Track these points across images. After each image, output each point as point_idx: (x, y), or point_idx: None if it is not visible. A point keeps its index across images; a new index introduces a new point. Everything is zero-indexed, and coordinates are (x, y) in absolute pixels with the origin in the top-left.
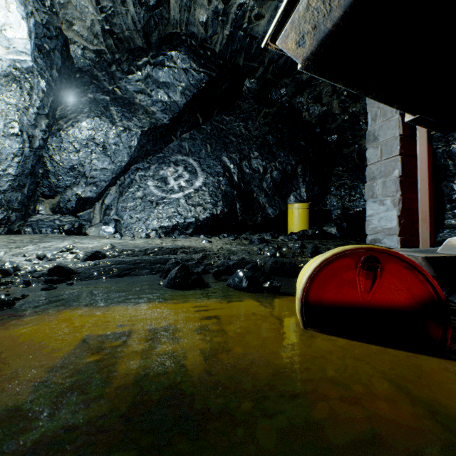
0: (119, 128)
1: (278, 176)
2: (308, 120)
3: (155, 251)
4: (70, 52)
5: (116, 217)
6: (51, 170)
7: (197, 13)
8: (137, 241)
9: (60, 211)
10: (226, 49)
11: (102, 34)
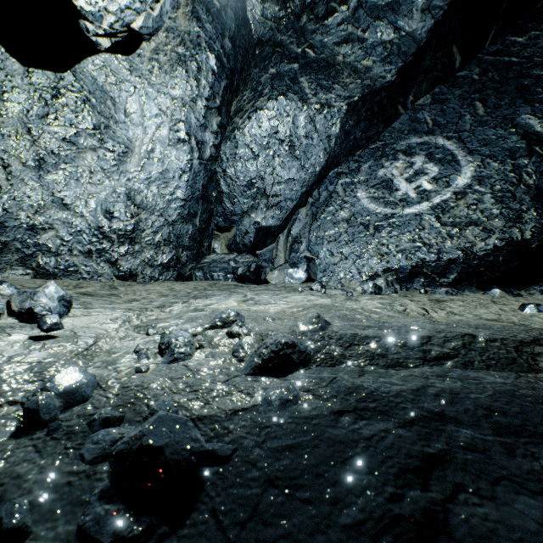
0: (312, 107)
1: None
2: None
3: (454, 349)
4: (247, 14)
5: (307, 254)
6: (225, 191)
7: None
8: (366, 304)
9: (236, 249)
10: None
11: None
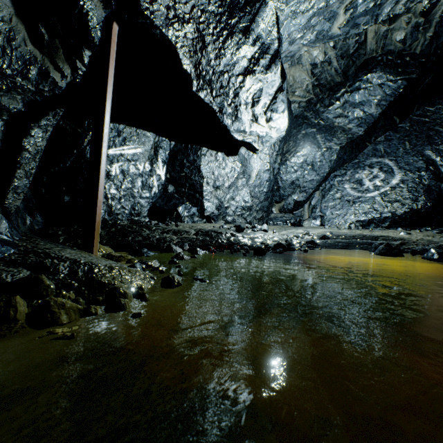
0: (323, 150)
1: None
2: None
3: (360, 237)
4: (291, 108)
5: (320, 214)
6: (281, 186)
7: (393, 36)
8: (344, 231)
9: (283, 211)
10: (429, 46)
11: (312, 89)
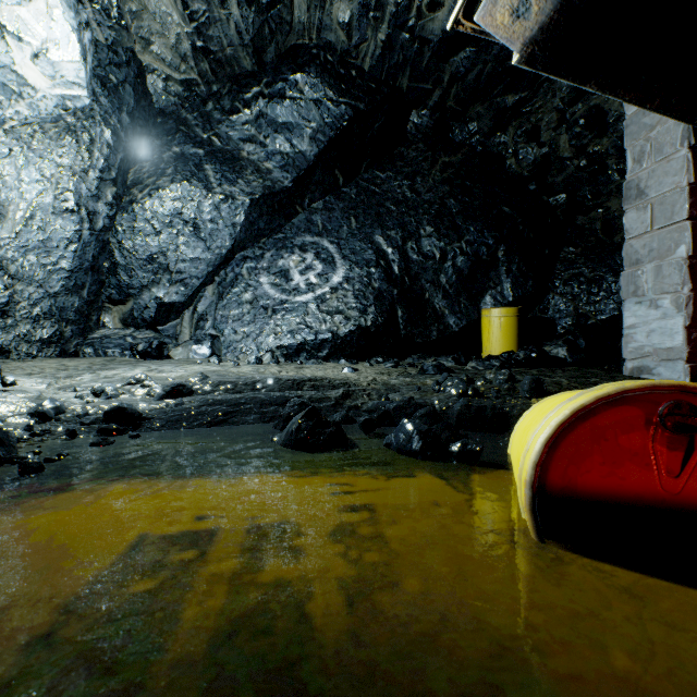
0: (217, 197)
1: (466, 264)
2: (516, 171)
3: (269, 384)
4: (148, 86)
5: (213, 332)
6: (121, 263)
7: (334, 10)
8: (243, 369)
9: (133, 324)
10: (381, 64)
11: (192, 55)
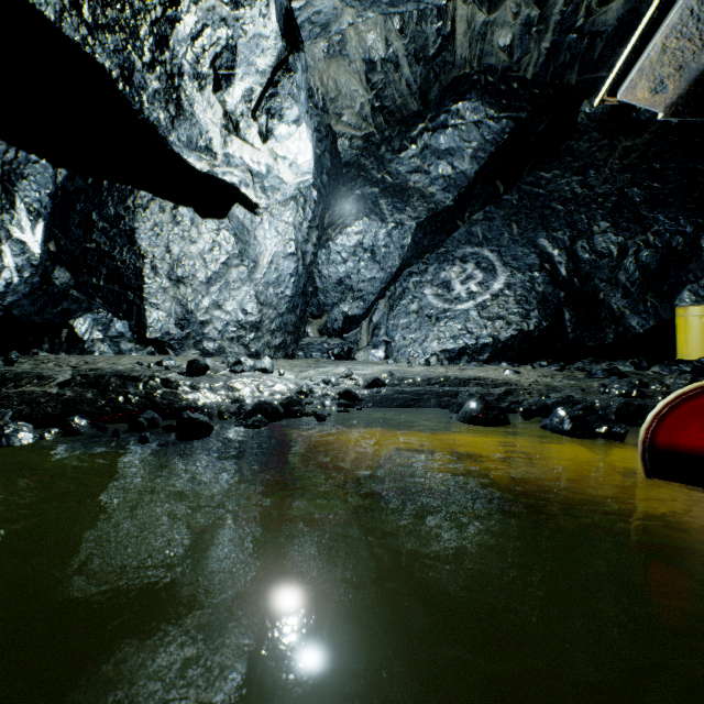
0: (389, 225)
1: (653, 258)
2: None
3: (440, 381)
4: (338, 147)
5: (386, 338)
6: (320, 287)
7: (495, 38)
8: (416, 369)
9: (326, 333)
10: (545, 69)
11: (371, 114)
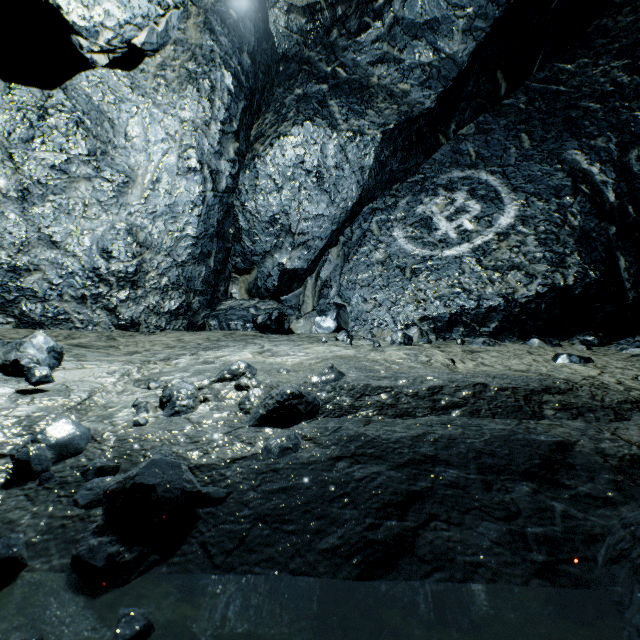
0: (343, 135)
1: None
2: None
3: (464, 398)
4: (269, 26)
5: (338, 301)
6: (244, 227)
7: None
8: (390, 355)
9: (257, 294)
10: None
11: None
